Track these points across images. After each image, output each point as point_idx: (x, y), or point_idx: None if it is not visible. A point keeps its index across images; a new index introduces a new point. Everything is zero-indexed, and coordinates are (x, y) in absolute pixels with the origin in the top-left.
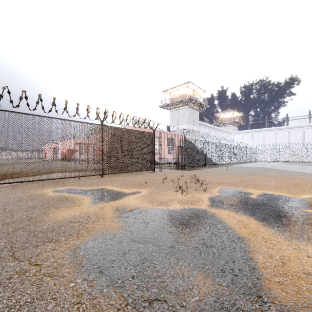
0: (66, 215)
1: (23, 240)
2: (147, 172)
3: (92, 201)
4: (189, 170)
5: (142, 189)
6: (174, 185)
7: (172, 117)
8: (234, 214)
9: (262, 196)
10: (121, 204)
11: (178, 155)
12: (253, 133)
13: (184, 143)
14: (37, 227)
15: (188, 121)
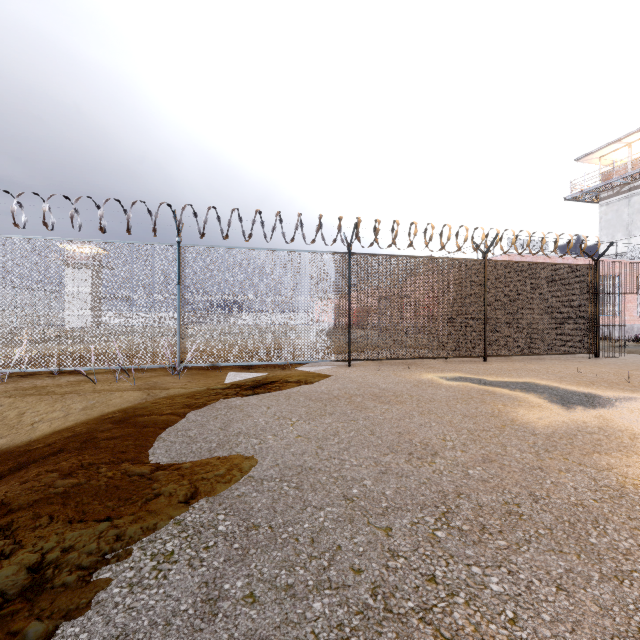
0: (544, 418)
1: (541, 442)
2: (577, 357)
3: (552, 402)
4: None
5: (638, 394)
6: None
7: (606, 220)
8: None
9: None
10: (636, 416)
11: None
12: None
13: None
14: (528, 428)
15: None
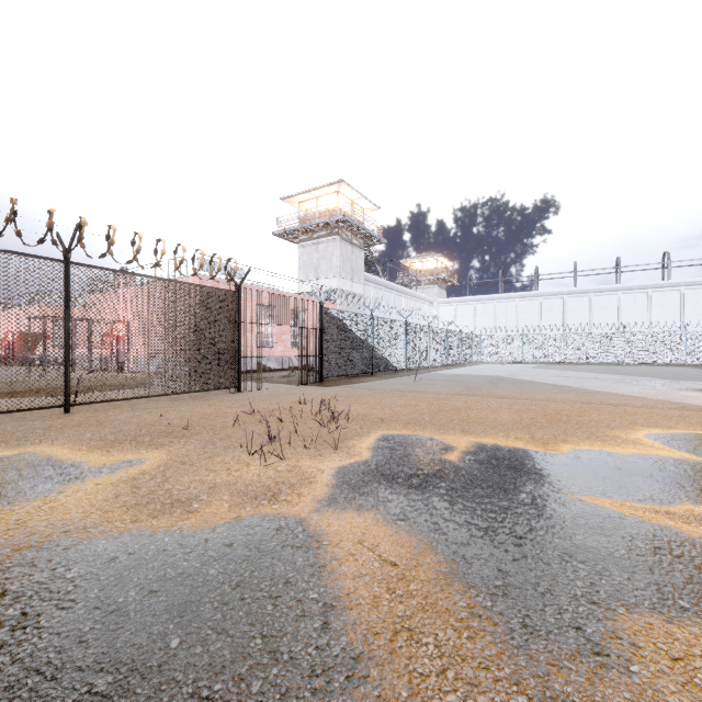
0: None
1: None
2: (219, 393)
3: None
4: (332, 385)
5: (153, 452)
6: (263, 433)
7: (303, 261)
8: (380, 533)
9: (473, 454)
10: (19, 520)
11: (304, 349)
12: (475, 303)
13: (321, 321)
14: None
15: (340, 271)
